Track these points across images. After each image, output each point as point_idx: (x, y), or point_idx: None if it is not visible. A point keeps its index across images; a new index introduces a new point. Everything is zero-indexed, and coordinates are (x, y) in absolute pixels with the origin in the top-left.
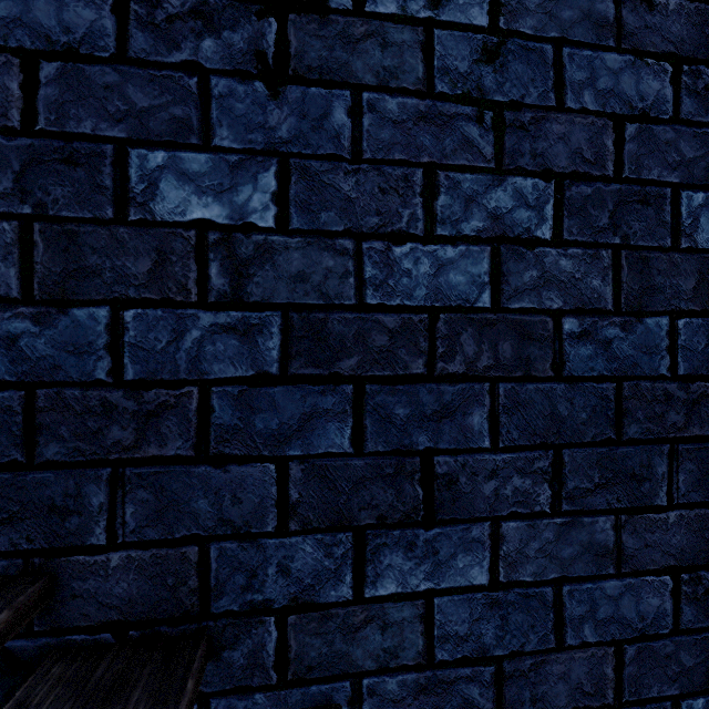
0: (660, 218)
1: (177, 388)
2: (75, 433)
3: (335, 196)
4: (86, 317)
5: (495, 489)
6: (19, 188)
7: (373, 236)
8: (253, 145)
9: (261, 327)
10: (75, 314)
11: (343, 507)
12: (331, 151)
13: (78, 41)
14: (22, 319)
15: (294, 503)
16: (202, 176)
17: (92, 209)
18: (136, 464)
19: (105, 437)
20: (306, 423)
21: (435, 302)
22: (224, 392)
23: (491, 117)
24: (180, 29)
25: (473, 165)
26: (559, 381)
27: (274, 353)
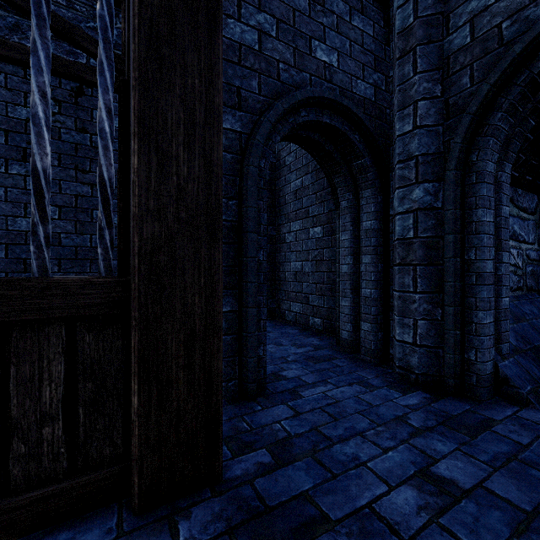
0: (88, 216)
1: None
2: None
3: (1, 208)
4: None
5: None
6: None
7: (11, 216)
8: None
9: None
10: None
11: (3, 268)
12: None
13: None
14: None
15: None
16: None
17: None
18: None
19: None
20: None
21: (27, 230)
22: None
23: None
24: None
25: None
26: (61, 246)
27: None
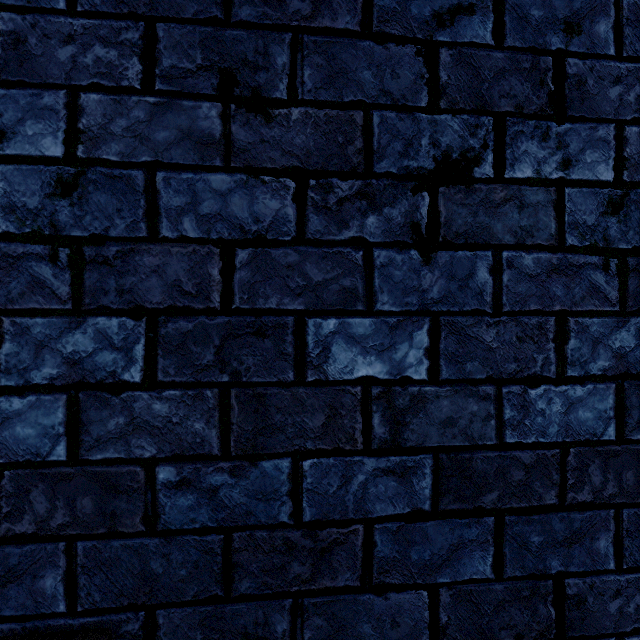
0: None
1: (346, 526)
2: (263, 569)
3: (478, 347)
4: (272, 468)
5: (619, 607)
6: (219, 360)
7: (512, 381)
8: (408, 307)
9: (416, 469)
10: (263, 465)
11: (486, 628)
12: (475, 306)
13: (265, 228)
14: (221, 473)
15: (443, 625)
16: (366, 338)
17: (277, 374)
18: (312, 595)
19: (287, 571)
20: (453, 553)
21: (566, 438)
22: (384, 528)
23: (615, 264)
24: (348, 209)
25: (599, 309)
26: None
27: (426, 492)
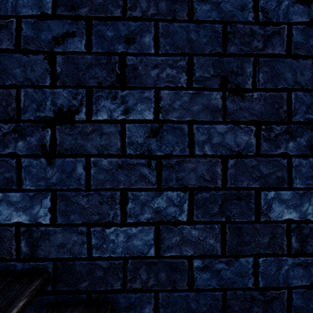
0: None
1: (279, 290)
2: (240, 309)
3: None
4: (244, 261)
5: None
6: (220, 211)
7: None
8: (308, 185)
9: (312, 263)
10: (240, 260)
11: None
12: None
13: (241, 149)
14: (221, 263)
15: None
16: (288, 200)
17: (246, 217)
18: None
19: (251, 310)
20: None
21: None
22: (297, 292)
23: None
24: (279, 139)
25: None
26: None
27: None
